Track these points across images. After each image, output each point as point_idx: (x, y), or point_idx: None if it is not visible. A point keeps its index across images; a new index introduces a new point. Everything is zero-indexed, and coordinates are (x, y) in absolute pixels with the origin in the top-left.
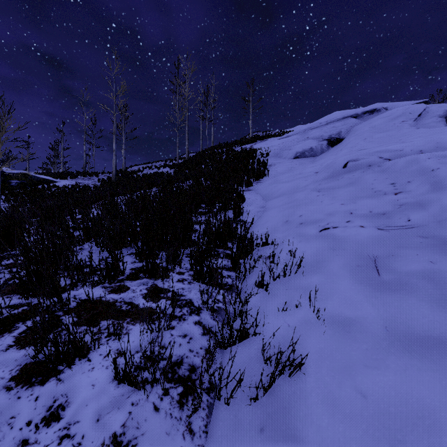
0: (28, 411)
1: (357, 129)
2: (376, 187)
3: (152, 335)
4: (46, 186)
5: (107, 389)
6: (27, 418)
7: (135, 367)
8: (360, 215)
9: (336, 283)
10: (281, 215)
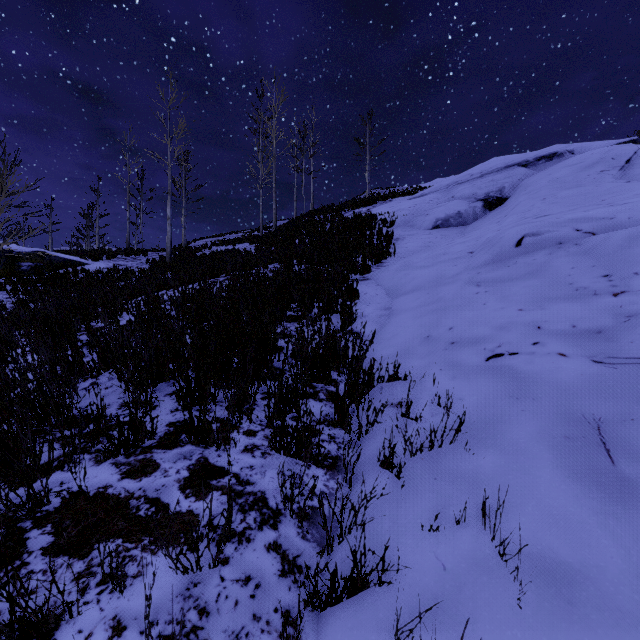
0: None
1: (530, 184)
2: (576, 281)
3: (185, 580)
4: (71, 270)
5: None
6: None
7: None
8: (556, 332)
9: (529, 474)
10: (418, 325)
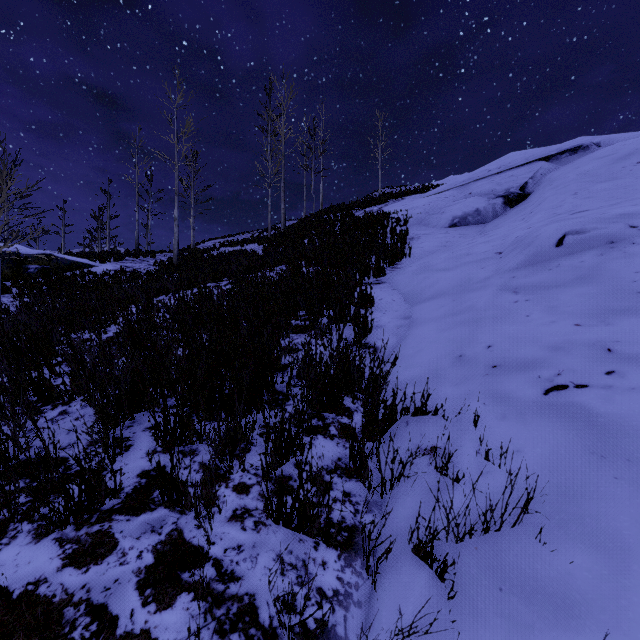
0: None
1: (555, 178)
2: None
3: None
4: (79, 272)
5: None
6: None
7: None
8: (636, 357)
9: None
10: (446, 340)
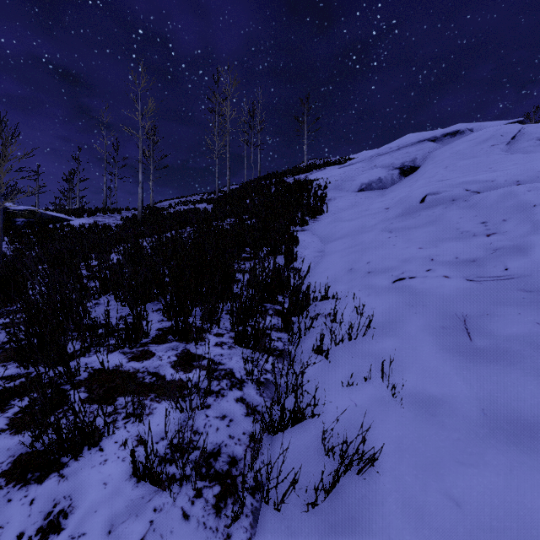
0: (20, 519)
1: (436, 155)
2: (462, 227)
3: (182, 416)
4: (58, 225)
5: (123, 489)
6: (18, 529)
7: (158, 461)
8: (444, 262)
9: (415, 350)
10: (344, 261)
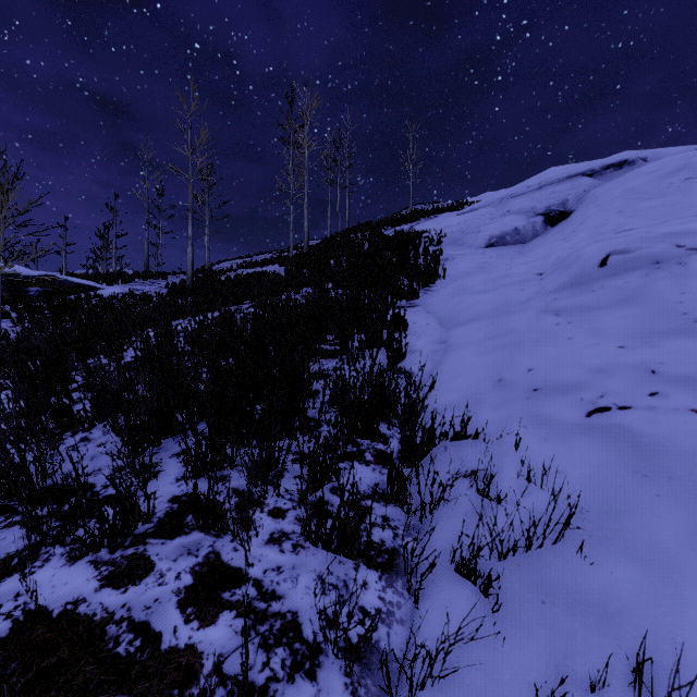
0: None
1: (599, 195)
2: (692, 310)
3: None
4: (83, 295)
5: None
6: None
7: None
8: (680, 379)
9: (694, 608)
10: (485, 364)
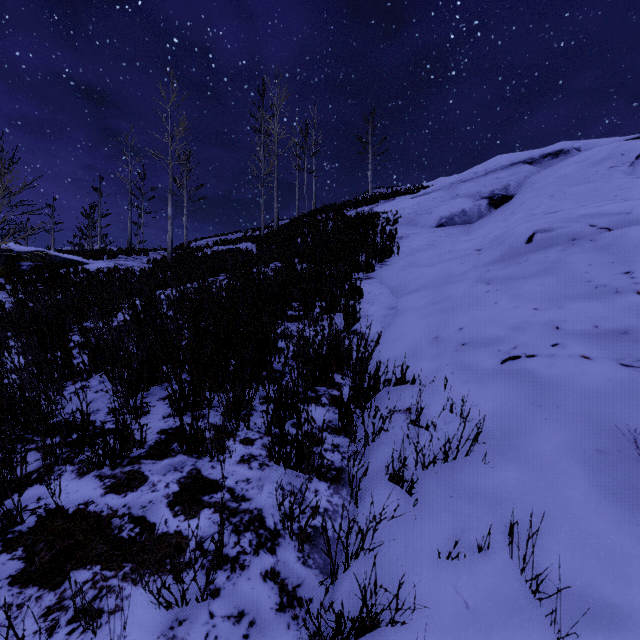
0: None
1: (536, 181)
2: (595, 278)
3: (169, 617)
4: (72, 270)
5: None
6: None
7: None
8: (577, 333)
9: (559, 494)
10: (426, 325)
